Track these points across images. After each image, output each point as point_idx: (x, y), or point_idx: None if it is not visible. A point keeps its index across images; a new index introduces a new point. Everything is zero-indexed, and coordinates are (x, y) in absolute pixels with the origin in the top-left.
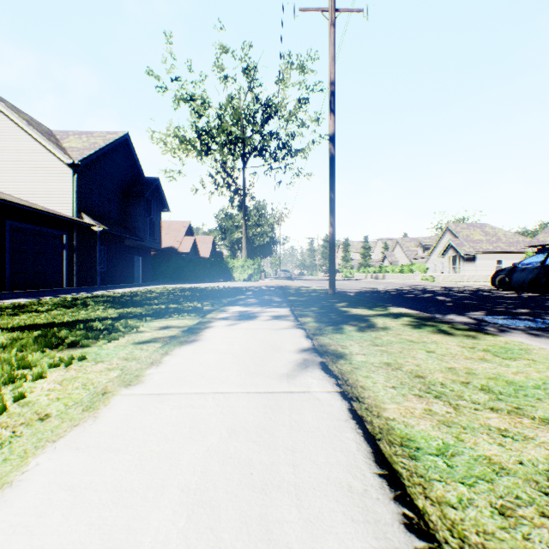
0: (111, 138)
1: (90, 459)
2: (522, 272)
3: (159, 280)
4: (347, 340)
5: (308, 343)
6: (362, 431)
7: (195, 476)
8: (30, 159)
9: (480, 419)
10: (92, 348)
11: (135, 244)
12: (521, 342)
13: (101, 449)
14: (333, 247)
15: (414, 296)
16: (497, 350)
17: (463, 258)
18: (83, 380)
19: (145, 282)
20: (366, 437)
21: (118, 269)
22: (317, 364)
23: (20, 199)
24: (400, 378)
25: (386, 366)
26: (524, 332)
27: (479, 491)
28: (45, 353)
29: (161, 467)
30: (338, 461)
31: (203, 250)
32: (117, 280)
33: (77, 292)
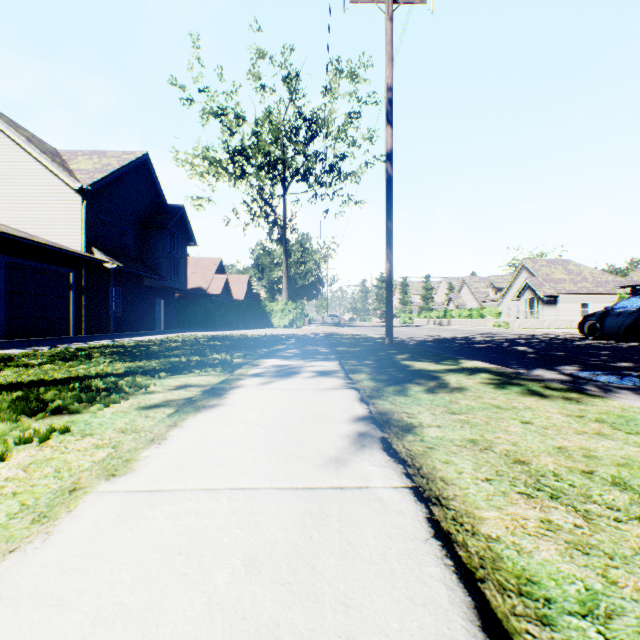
0: (127, 159)
1: (12, 622)
2: (617, 317)
3: (185, 327)
4: (414, 405)
5: (363, 410)
6: (453, 563)
7: None
8: (31, 184)
9: (630, 538)
10: (82, 415)
11: (155, 284)
12: None
13: (37, 599)
14: (390, 287)
15: (488, 346)
16: (615, 420)
17: (542, 301)
18: (58, 463)
19: (168, 329)
20: (461, 574)
21: (136, 314)
22: (377, 442)
23: (18, 230)
24: (494, 465)
25: (471, 445)
26: (636, 393)
27: None
28: (18, 423)
29: None
30: (421, 627)
31: (237, 292)
32: (135, 326)
33: (85, 340)
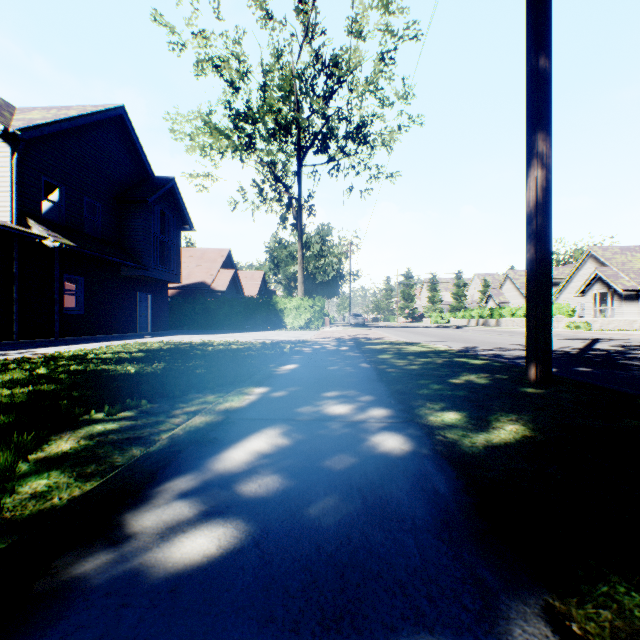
0: (92, 110)
1: None
2: None
3: (183, 328)
4: None
5: None
6: None
7: None
8: None
9: None
10: None
11: (134, 273)
12: None
13: None
14: (546, 230)
15: None
16: None
17: (620, 296)
18: None
19: (157, 331)
20: None
21: (108, 312)
22: None
23: None
24: None
25: None
26: None
27: None
28: None
29: None
30: None
31: (249, 288)
32: (106, 327)
33: None
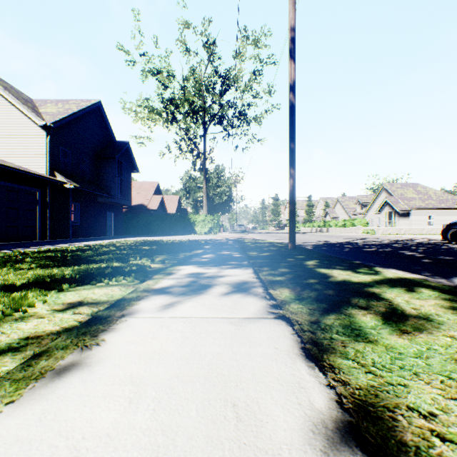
0: (84, 105)
1: None
2: None
3: (131, 234)
4: (407, 374)
5: (323, 392)
6: None
7: None
8: (7, 122)
9: None
10: None
11: (106, 200)
12: None
13: None
14: (293, 199)
15: (376, 250)
16: None
17: (398, 214)
18: None
19: (117, 235)
20: None
21: (91, 224)
22: None
23: None
24: None
25: None
26: None
27: None
28: None
29: None
30: None
31: (170, 208)
32: (90, 233)
33: (42, 245)
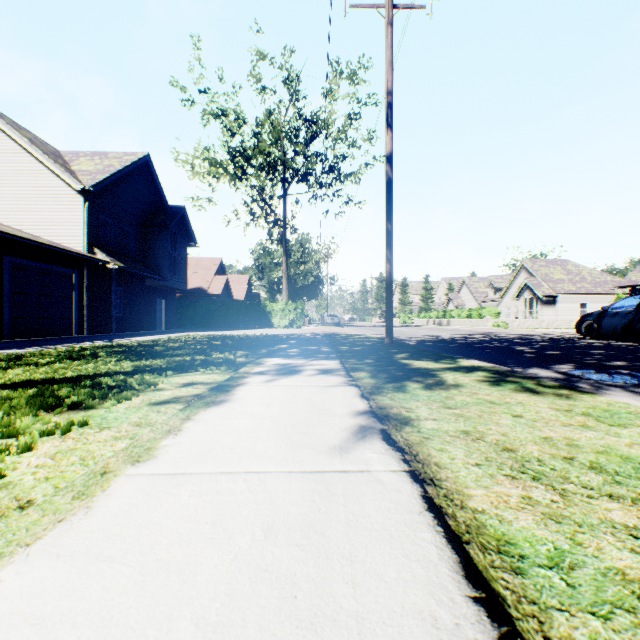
0: (128, 160)
1: (73, 573)
2: (614, 317)
3: (186, 327)
4: (412, 400)
5: (364, 405)
6: (443, 530)
7: (216, 601)
8: (33, 185)
9: (598, 511)
10: (97, 411)
11: (156, 284)
12: (627, 404)
13: (90, 556)
14: (390, 287)
15: (486, 345)
16: (600, 414)
17: (541, 301)
18: (82, 453)
19: (169, 329)
20: (449, 538)
21: (137, 314)
22: (377, 433)
23: (21, 231)
24: (484, 452)
25: (464, 436)
26: (625, 390)
27: (620, 629)
28: (39, 417)
29: (170, 586)
30: (414, 576)
31: (237, 292)
32: (136, 326)
33: (88, 340)
